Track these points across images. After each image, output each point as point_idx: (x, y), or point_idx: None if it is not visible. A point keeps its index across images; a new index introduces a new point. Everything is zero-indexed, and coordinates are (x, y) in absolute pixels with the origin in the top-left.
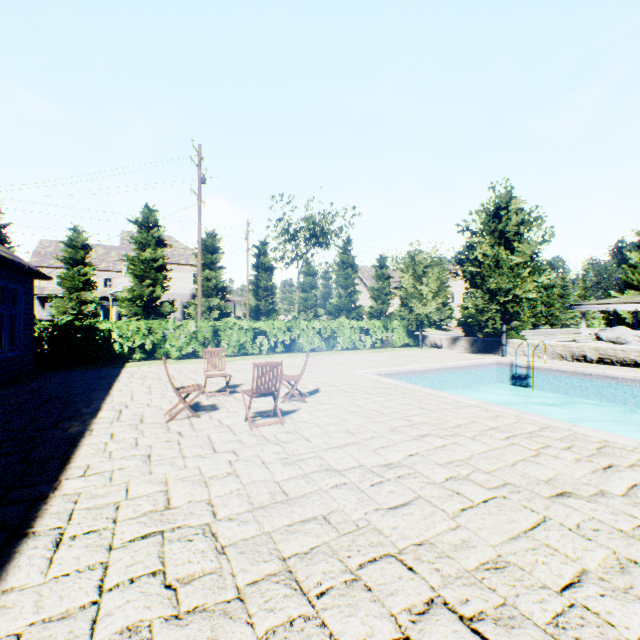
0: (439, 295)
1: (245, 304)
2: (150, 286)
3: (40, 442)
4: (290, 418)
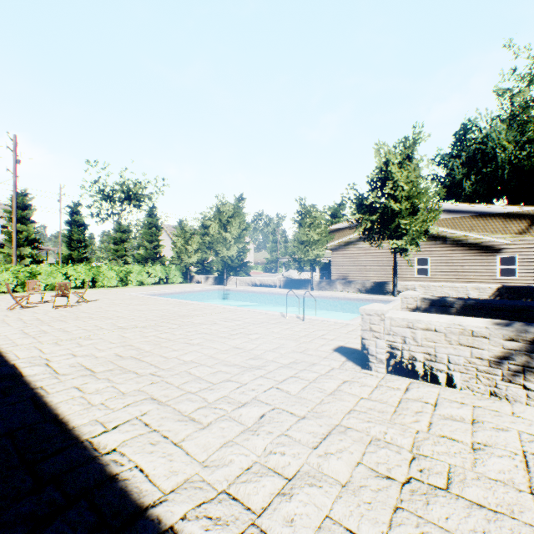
0: (199, 251)
1: (58, 253)
2: None
3: None
4: (76, 306)
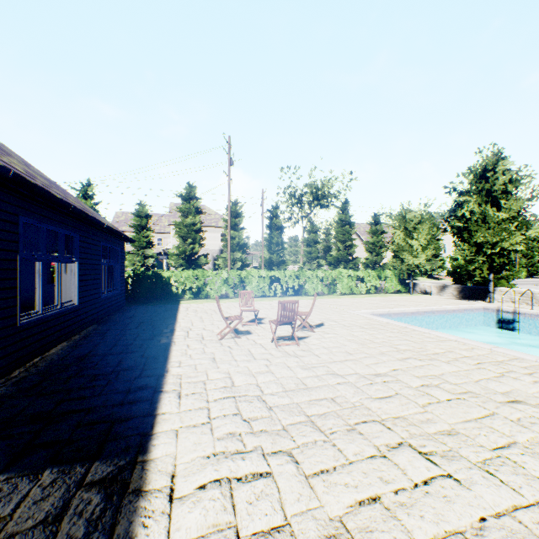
0: (428, 248)
1: (260, 257)
2: (191, 244)
3: (147, 347)
4: (303, 342)
